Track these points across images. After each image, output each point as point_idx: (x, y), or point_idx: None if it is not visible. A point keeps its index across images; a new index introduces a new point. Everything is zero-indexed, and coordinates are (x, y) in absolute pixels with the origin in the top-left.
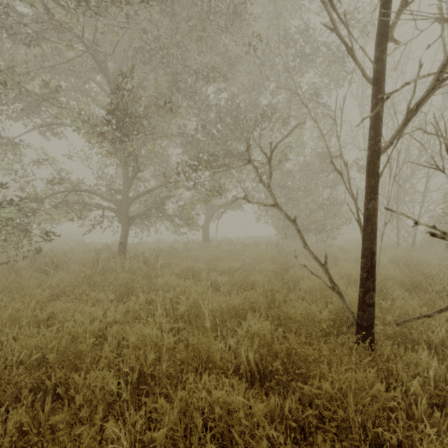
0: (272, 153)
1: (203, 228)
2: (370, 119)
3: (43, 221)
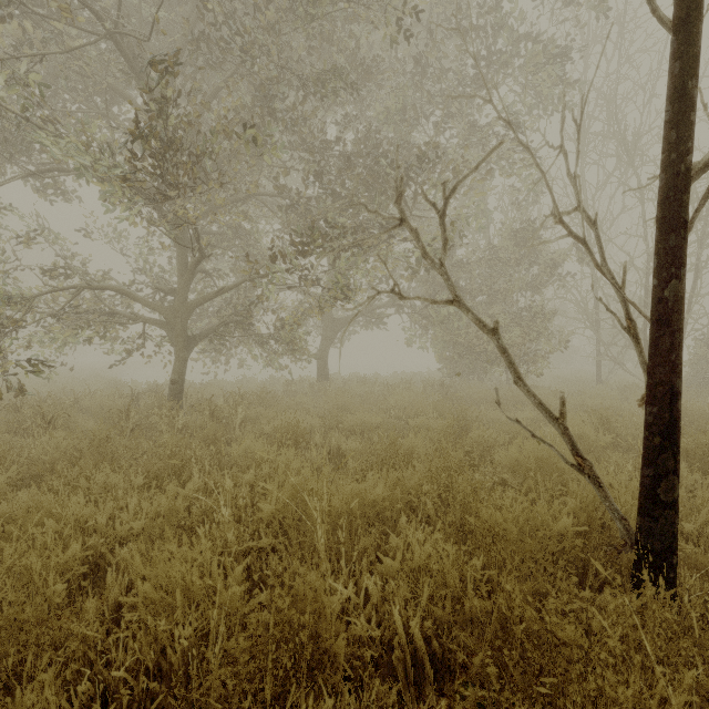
0: (447, 202)
1: (318, 358)
2: (667, 107)
3: (39, 344)
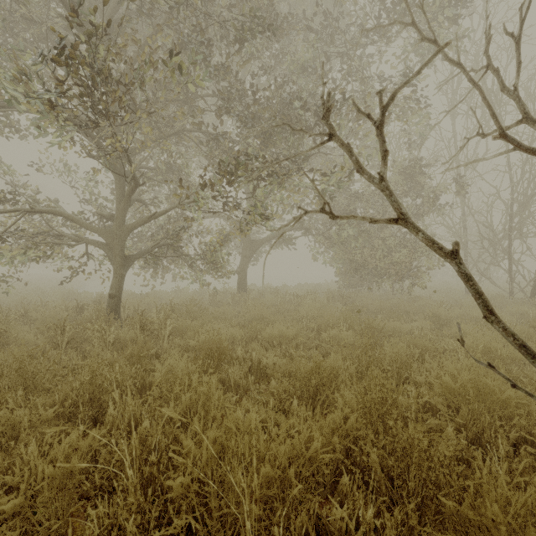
0: (385, 111)
1: (238, 273)
2: None
3: None
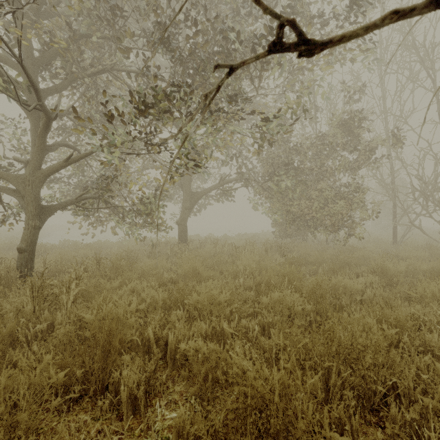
0: None
1: (178, 224)
2: None
3: None
